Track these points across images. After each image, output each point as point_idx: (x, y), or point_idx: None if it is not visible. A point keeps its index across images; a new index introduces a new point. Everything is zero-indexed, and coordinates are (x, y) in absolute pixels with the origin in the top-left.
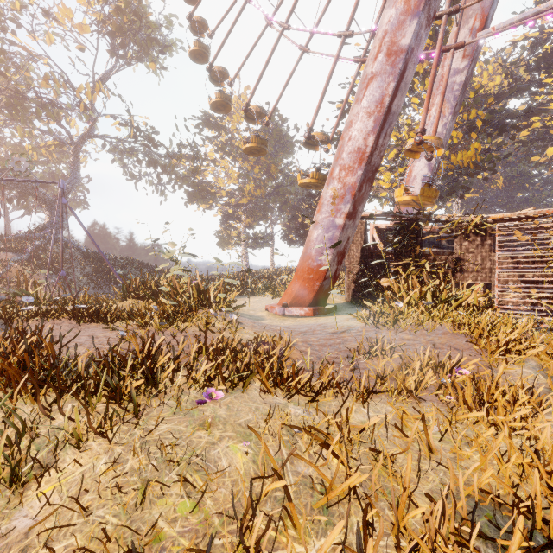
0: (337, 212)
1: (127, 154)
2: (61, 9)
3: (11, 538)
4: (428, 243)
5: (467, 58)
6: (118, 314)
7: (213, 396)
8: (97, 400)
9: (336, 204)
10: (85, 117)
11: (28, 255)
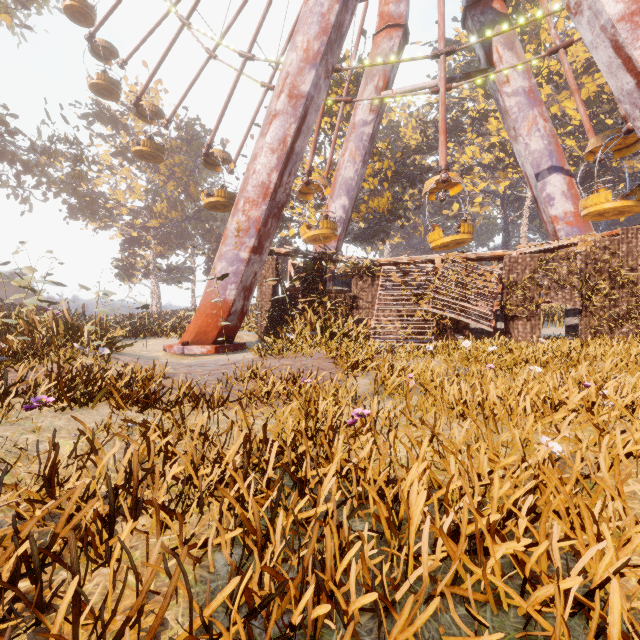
0: (242, 245)
1: None
2: None
3: None
4: (341, 282)
5: (374, 113)
6: None
7: (44, 401)
8: None
9: (241, 237)
10: None
11: None
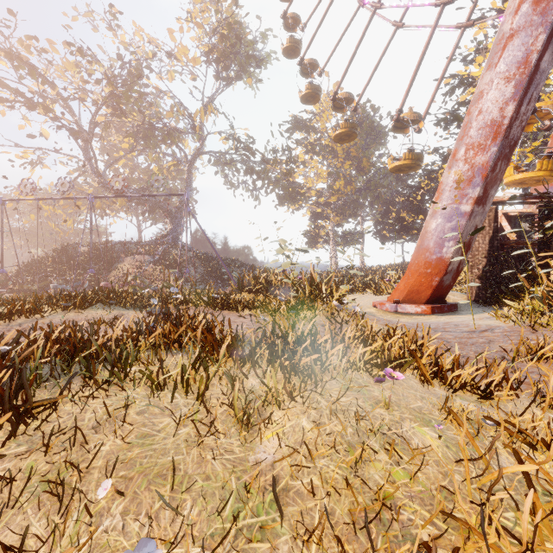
0: (462, 197)
1: (228, 165)
2: (180, 49)
3: (262, 466)
4: None
5: None
6: (246, 303)
7: (393, 375)
8: (277, 369)
9: (461, 189)
10: (197, 137)
11: (157, 257)
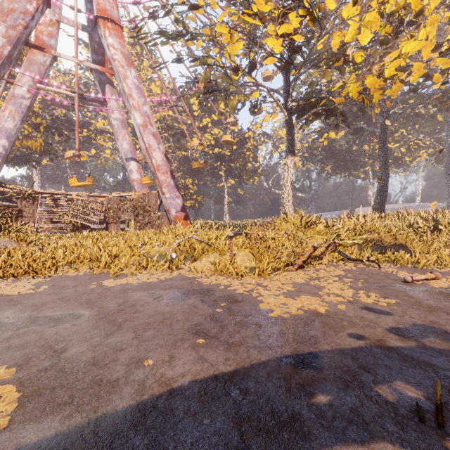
0: None
1: None
2: None
3: None
4: (2, 198)
5: (31, 93)
6: None
7: None
8: None
9: None
10: None
11: None
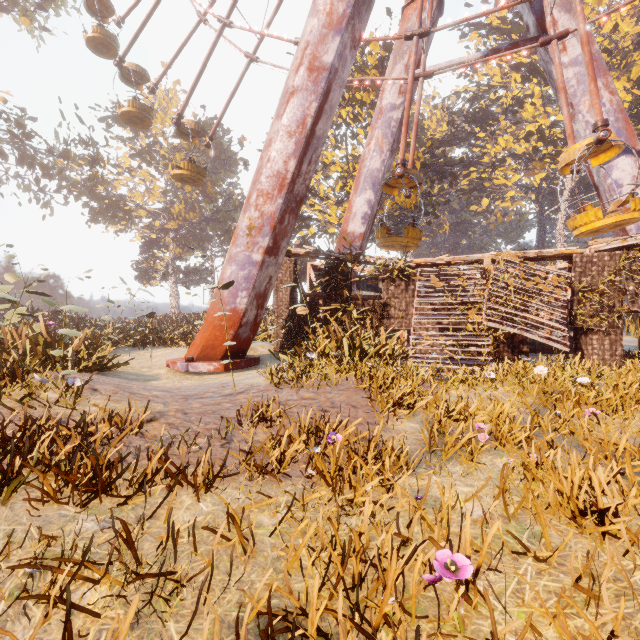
0: (254, 245)
1: None
2: None
3: None
4: (366, 286)
5: (403, 95)
6: None
7: None
8: None
9: (253, 236)
10: None
11: None
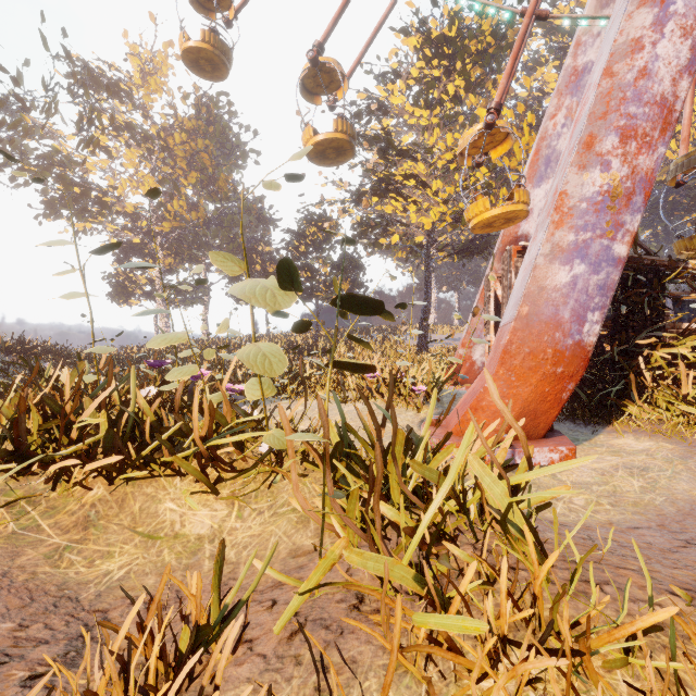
0: (617, 228)
1: None
2: None
3: None
4: None
5: None
6: None
7: None
8: None
9: (616, 210)
10: None
11: None
